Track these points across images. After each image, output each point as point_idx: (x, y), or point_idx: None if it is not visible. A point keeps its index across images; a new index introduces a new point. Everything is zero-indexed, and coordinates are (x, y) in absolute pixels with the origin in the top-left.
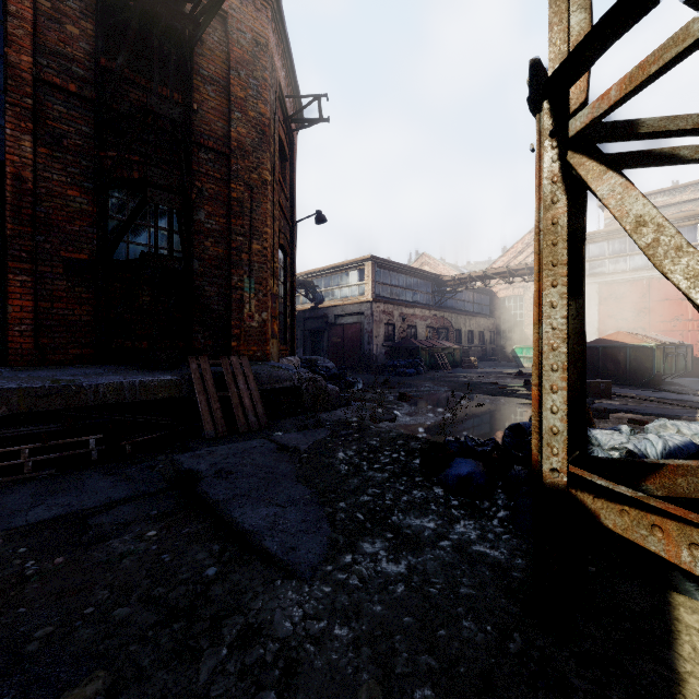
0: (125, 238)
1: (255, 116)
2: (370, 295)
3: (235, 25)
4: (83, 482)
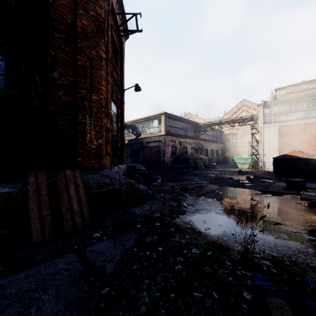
0: None
1: (93, 14)
2: (164, 132)
3: None
4: None
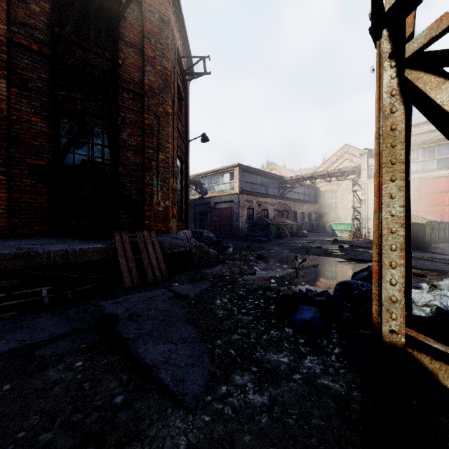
0: (72, 150)
1: (160, 69)
2: (238, 189)
3: (147, 8)
4: (36, 321)
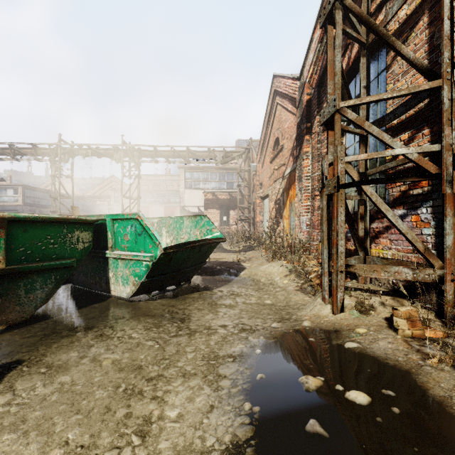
0: None
1: None
2: (22, 202)
3: None
4: None
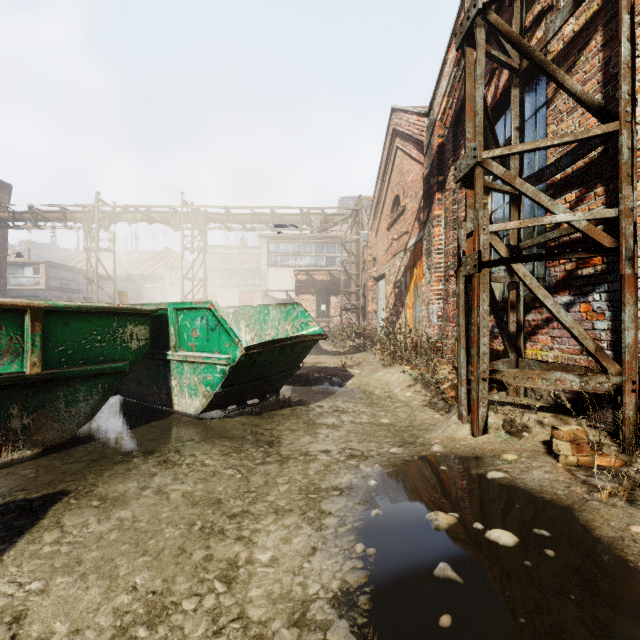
0: None
1: (2, 233)
2: (45, 285)
3: None
4: None
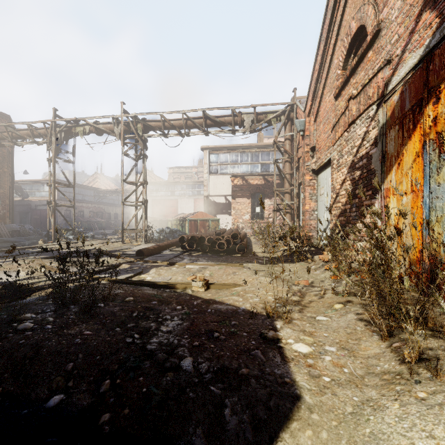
0: None
1: (1, 153)
2: (56, 197)
3: None
4: None
